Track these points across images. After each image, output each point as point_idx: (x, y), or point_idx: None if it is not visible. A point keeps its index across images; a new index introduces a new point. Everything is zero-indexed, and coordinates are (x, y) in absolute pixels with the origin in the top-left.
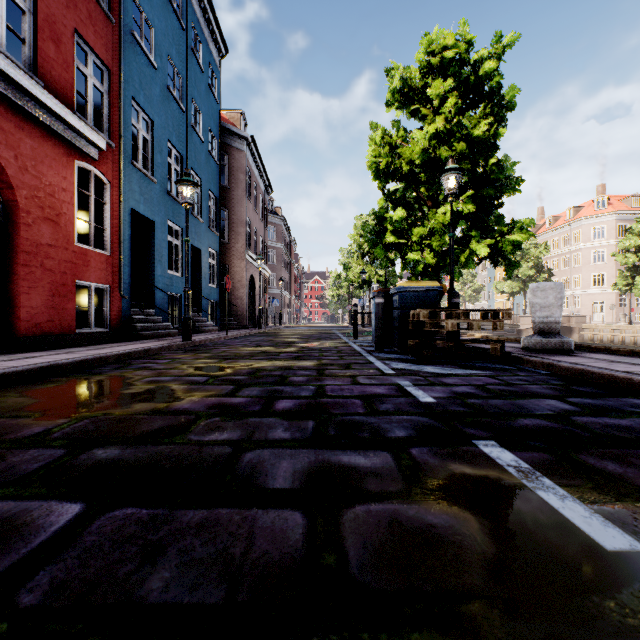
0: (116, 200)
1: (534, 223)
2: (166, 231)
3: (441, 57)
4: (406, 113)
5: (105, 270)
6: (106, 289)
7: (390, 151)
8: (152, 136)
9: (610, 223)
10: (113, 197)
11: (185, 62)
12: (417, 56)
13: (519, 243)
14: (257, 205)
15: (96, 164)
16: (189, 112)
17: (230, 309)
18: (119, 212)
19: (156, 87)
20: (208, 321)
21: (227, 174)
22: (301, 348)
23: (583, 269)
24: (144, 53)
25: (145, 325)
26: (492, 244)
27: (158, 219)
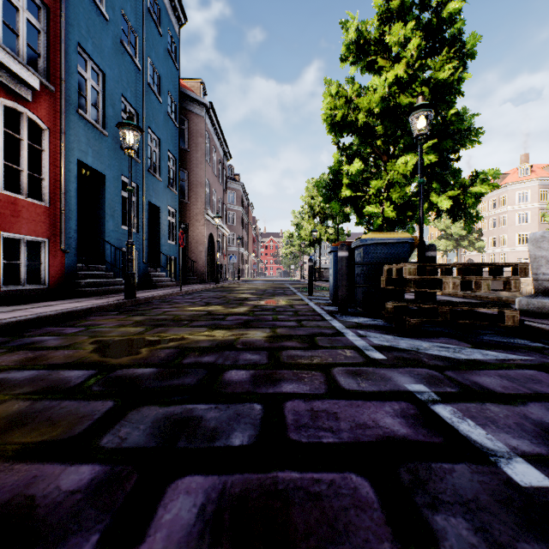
0: (57, 148)
1: (499, 174)
2: (119, 186)
3: (401, 0)
4: (360, 69)
5: (42, 222)
6: (44, 243)
7: (345, 105)
8: (103, 88)
9: (533, 188)
10: (53, 144)
11: (141, 21)
12: (375, 1)
13: (482, 195)
14: (216, 169)
15: (29, 106)
16: (146, 71)
17: (190, 265)
18: (60, 161)
19: (107, 38)
20: (167, 276)
21: (187, 138)
22: (253, 307)
23: (509, 229)
24: (93, 0)
25: (91, 281)
26: (452, 197)
27: (110, 173)
